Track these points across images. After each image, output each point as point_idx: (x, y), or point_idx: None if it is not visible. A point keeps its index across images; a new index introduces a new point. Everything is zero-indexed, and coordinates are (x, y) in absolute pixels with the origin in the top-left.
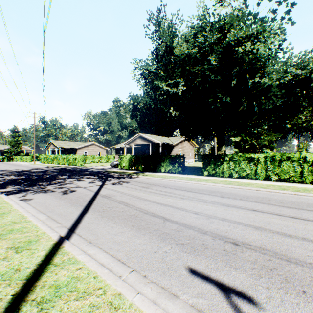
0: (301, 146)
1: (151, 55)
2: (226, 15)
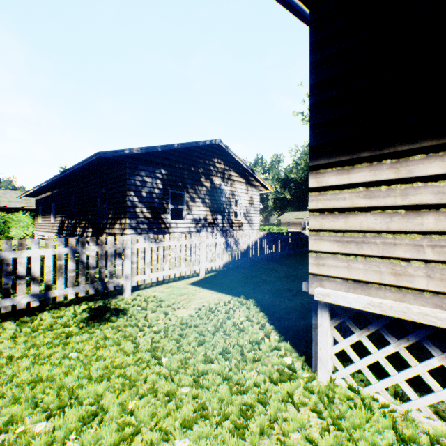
0: None
1: None
2: None
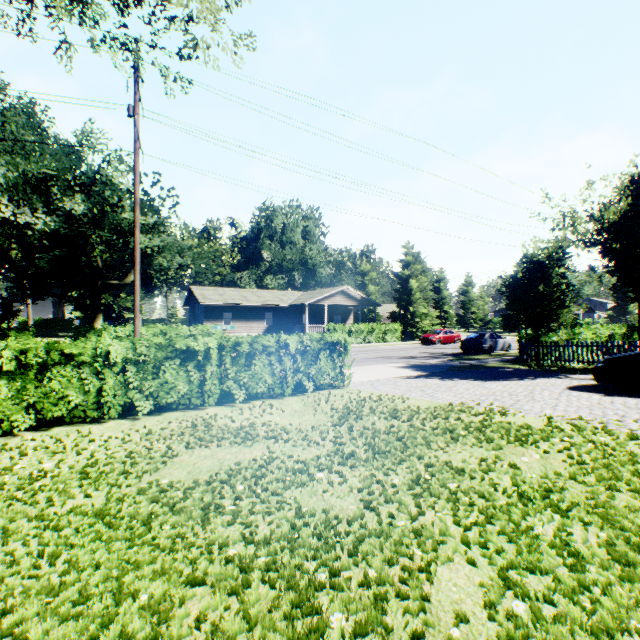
0: (172, 311)
1: (0, 176)
2: (127, 192)
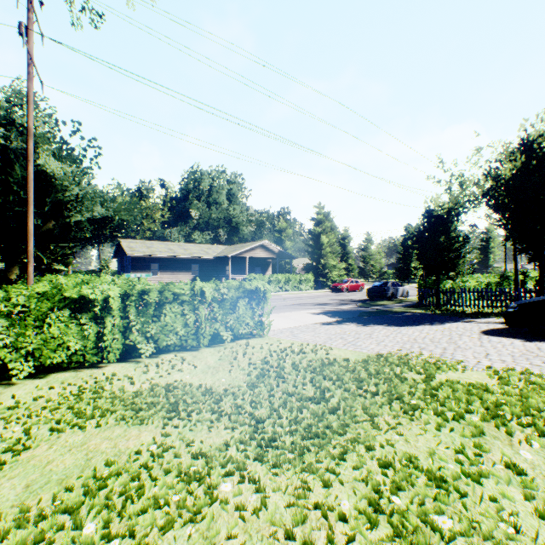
0: (103, 263)
1: None
2: (41, 138)
